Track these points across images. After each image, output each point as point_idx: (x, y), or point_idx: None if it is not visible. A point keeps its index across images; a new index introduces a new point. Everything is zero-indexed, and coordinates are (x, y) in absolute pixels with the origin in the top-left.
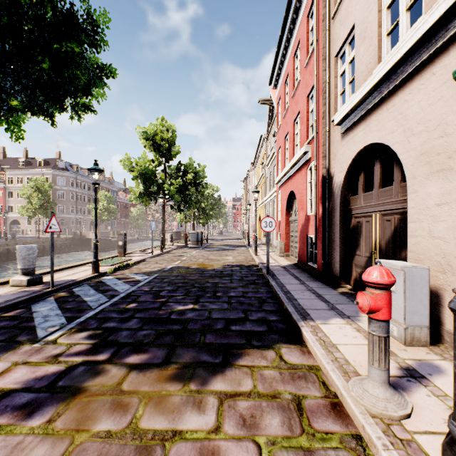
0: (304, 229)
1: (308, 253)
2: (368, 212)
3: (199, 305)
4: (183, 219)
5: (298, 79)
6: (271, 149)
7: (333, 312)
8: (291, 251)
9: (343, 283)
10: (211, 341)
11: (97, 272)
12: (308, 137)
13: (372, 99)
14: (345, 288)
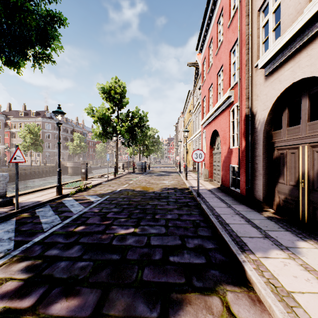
0: (227, 160)
1: (231, 179)
2: (294, 144)
3: (139, 228)
4: (132, 152)
5: (220, 40)
6: (196, 100)
7: (268, 241)
8: (214, 177)
9: (265, 207)
10: (149, 279)
11: (60, 194)
12: (230, 84)
13: (304, 35)
14: (269, 212)
